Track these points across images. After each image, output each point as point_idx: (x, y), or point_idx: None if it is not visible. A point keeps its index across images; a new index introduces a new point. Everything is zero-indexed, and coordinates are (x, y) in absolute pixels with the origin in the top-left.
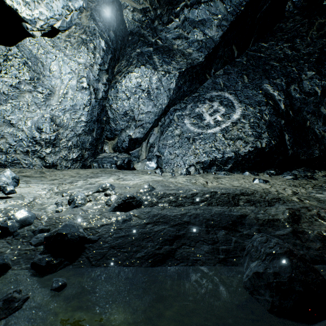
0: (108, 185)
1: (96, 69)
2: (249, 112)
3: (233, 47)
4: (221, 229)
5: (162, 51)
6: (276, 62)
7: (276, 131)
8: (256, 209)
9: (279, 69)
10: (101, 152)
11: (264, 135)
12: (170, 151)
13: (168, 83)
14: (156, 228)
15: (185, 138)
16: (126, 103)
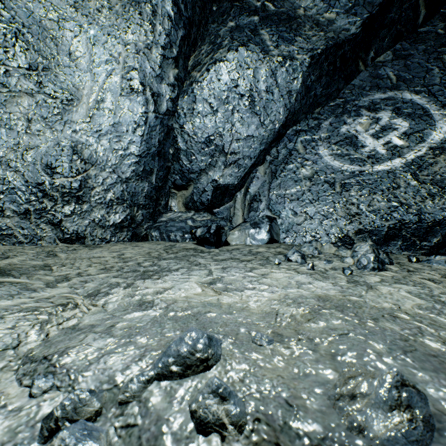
0: (199, 344)
1: (156, 55)
2: None
3: (419, 1)
4: None
5: (277, 20)
6: None
7: None
8: None
9: None
10: (165, 211)
11: None
12: (293, 208)
13: (289, 79)
14: None
15: (324, 184)
16: (210, 120)
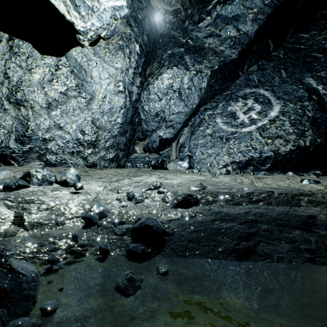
0: (158, 183)
1: (131, 73)
2: (289, 108)
3: (268, 41)
4: (294, 229)
5: (193, 50)
6: (320, 53)
7: (322, 128)
8: (324, 210)
9: (323, 61)
10: (133, 152)
11: (308, 132)
12: (202, 150)
13: (200, 82)
14: (225, 225)
15: (218, 138)
16: (158, 104)
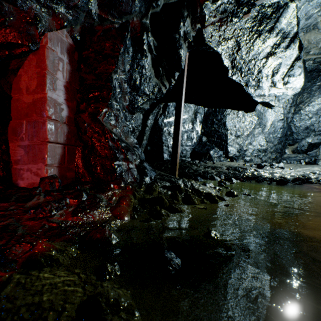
0: None
1: (288, 107)
2: None
3: None
4: None
5: None
6: None
7: None
8: None
9: None
10: (283, 154)
11: None
12: None
13: None
14: None
15: None
16: (307, 121)
